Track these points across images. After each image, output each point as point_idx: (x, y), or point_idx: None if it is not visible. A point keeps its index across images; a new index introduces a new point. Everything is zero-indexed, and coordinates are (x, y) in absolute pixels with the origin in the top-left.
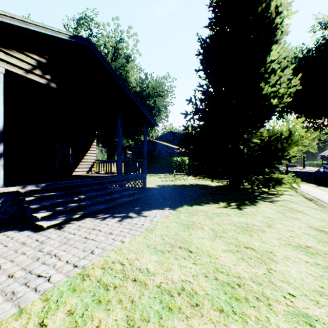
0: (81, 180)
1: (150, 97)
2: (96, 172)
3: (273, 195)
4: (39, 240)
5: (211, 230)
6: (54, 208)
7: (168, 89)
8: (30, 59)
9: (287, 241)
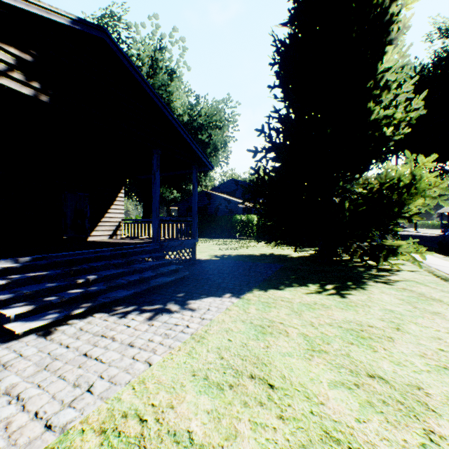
0: (93, 251)
1: (203, 129)
2: (123, 237)
3: (387, 271)
4: (2, 360)
5: (302, 337)
6: (41, 299)
7: (228, 118)
8: (3, 53)
9: (438, 361)
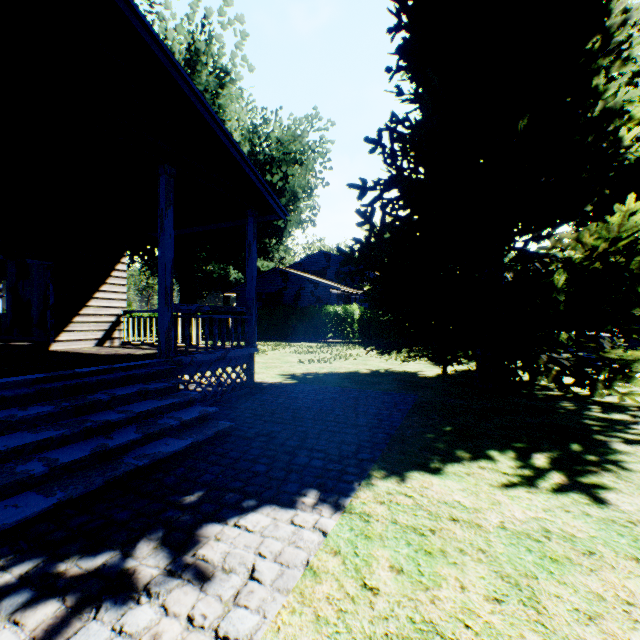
0: None
1: (274, 164)
2: (126, 342)
3: (620, 409)
4: None
5: None
6: None
7: (315, 146)
8: None
9: None
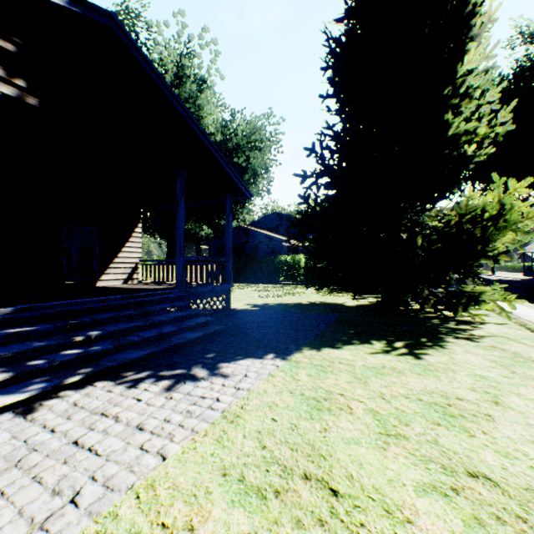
0: (98, 299)
1: (239, 150)
2: (141, 281)
3: (468, 323)
4: None
5: (371, 415)
6: (24, 363)
7: (271, 137)
8: None
9: None
